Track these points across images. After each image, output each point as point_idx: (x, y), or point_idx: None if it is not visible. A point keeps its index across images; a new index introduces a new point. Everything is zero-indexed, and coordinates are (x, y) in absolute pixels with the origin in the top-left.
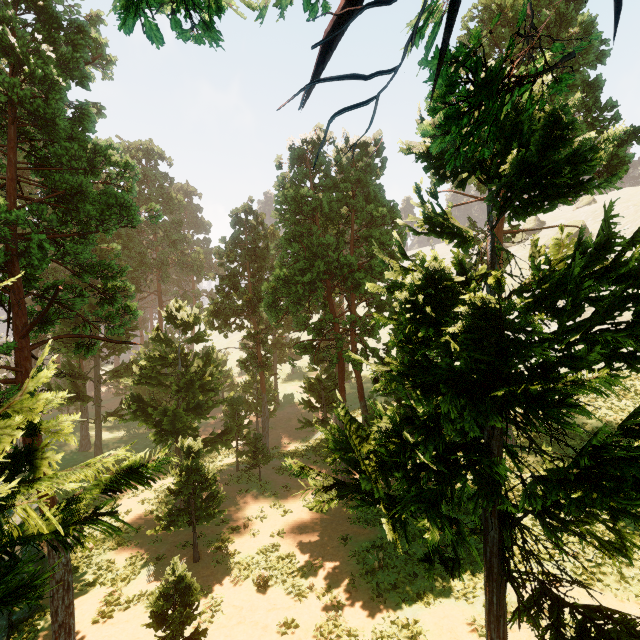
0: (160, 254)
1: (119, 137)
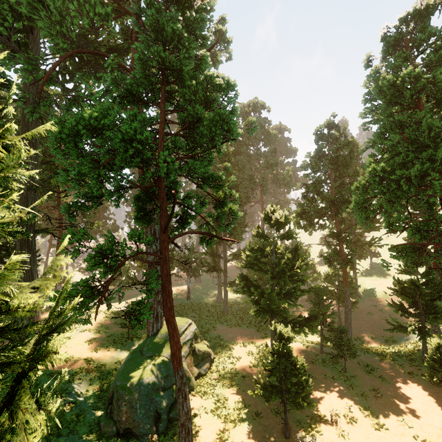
0: (262, 175)
1: (238, 102)
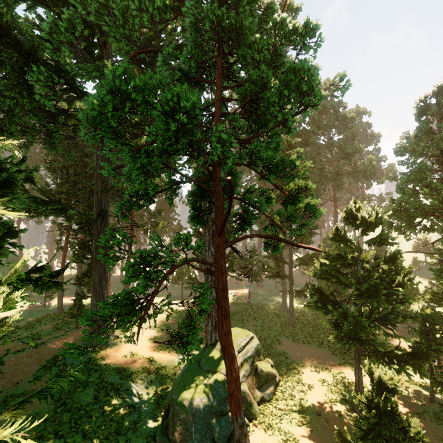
0: (335, 167)
1: None
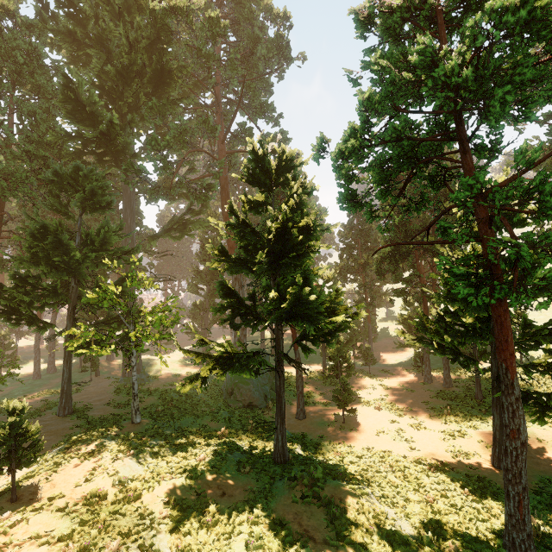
0: None
1: None
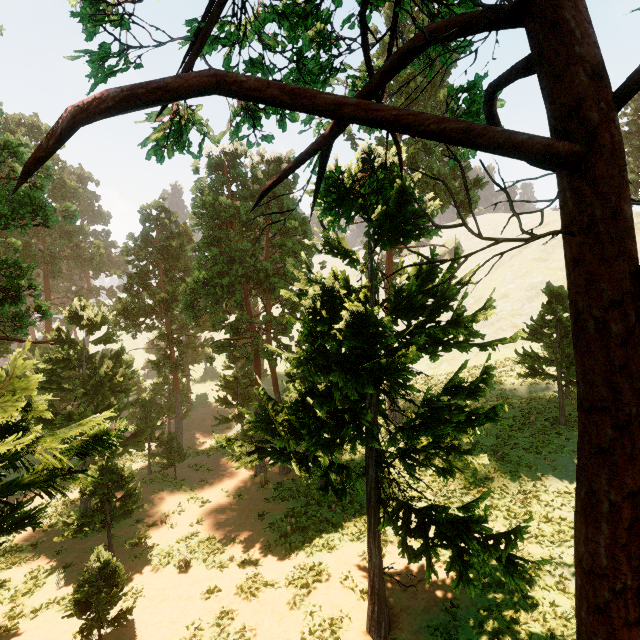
0: (49, 246)
1: None
